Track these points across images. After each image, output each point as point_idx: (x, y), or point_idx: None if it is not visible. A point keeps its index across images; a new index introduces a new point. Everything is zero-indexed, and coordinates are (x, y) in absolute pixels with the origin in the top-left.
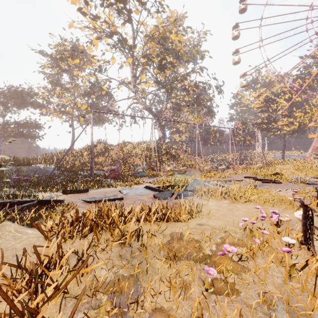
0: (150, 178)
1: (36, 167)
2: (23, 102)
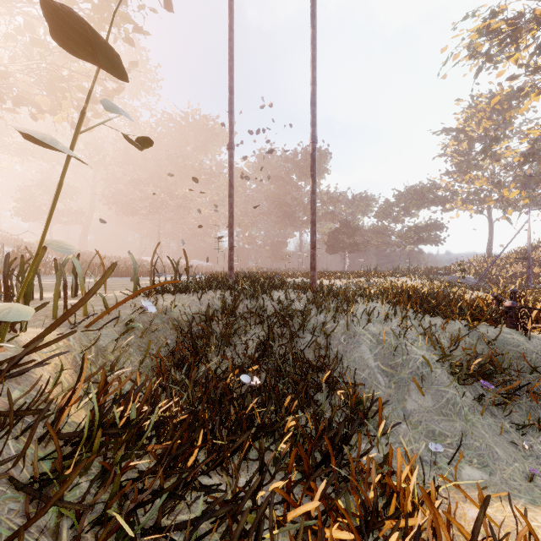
0: None
1: (456, 277)
2: (424, 202)
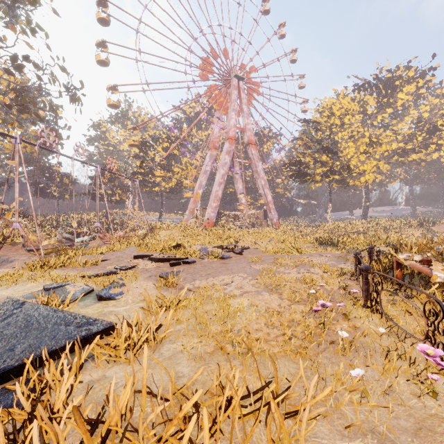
0: None
1: None
2: None
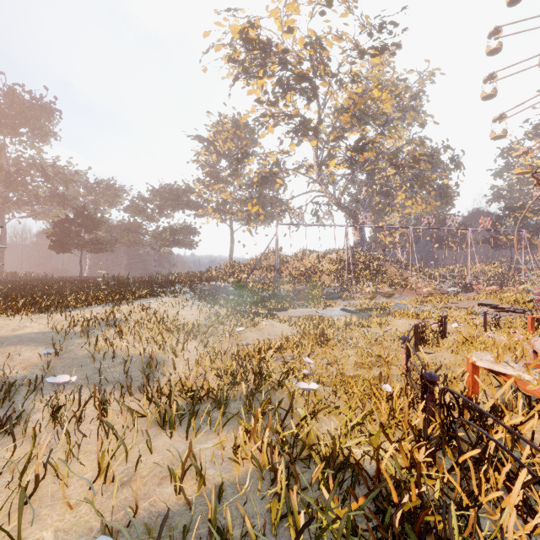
0: (343, 301)
1: (216, 285)
2: (180, 204)
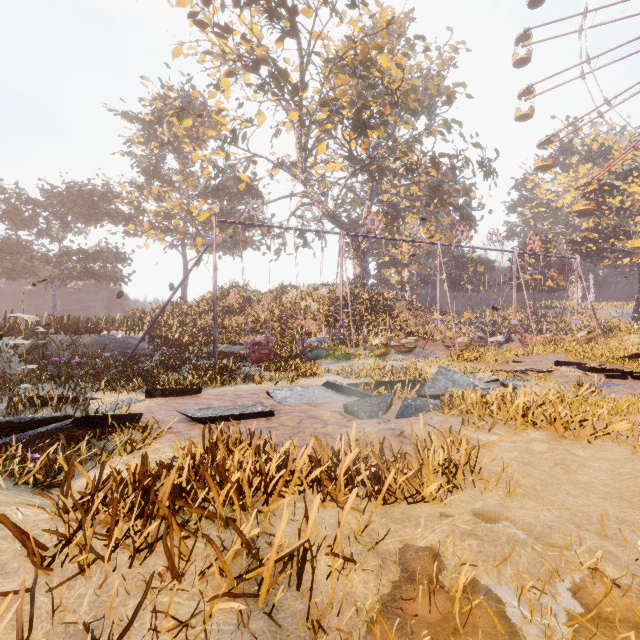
0: (336, 362)
1: (108, 337)
2: (94, 212)
